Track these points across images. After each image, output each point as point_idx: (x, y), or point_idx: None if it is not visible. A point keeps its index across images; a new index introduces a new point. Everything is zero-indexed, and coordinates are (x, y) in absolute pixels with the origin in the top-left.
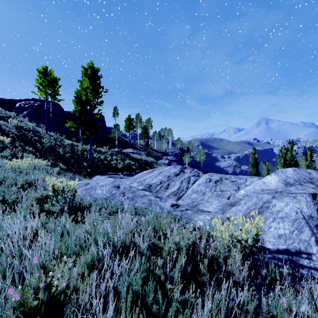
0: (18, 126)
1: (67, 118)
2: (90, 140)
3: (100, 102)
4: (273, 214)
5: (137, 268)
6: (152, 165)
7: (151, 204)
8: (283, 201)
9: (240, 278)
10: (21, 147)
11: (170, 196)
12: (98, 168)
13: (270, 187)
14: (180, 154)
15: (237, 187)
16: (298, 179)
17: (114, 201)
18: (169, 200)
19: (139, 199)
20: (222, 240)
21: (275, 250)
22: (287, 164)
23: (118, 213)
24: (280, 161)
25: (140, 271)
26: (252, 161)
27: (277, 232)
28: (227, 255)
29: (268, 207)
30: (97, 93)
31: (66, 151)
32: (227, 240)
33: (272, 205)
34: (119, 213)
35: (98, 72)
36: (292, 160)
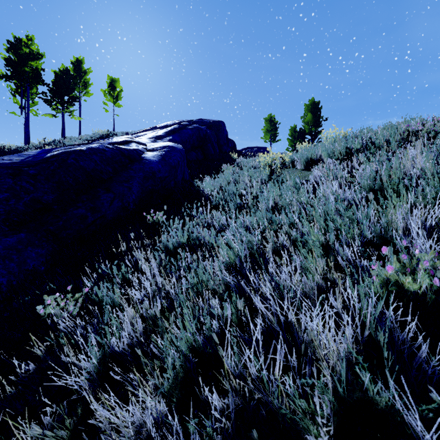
0: None
1: None
2: None
3: (321, 130)
4: None
5: None
6: None
7: None
8: None
9: None
10: None
11: None
12: None
13: None
14: None
15: None
16: None
17: None
18: None
19: None
20: None
21: None
22: None
23: None
24: None
25: None
26: None
27: None
28: None
29: None
30: (318, 123)
31: None
32: None
33: None
34: None
35: (318, 105)
36: None
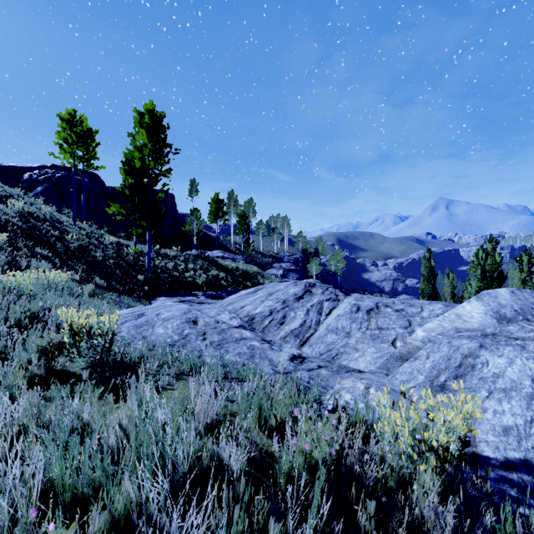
0: (24, 212)
1: (111, 198)
2: (149, 237)
3: (166, 170)
4: (485, 381)
5: (223, 524)
6: (256, 279)
7: (253, 356)
8: (503, 355)
9: (437, 529)
10: (28, 249)
11: (288, 337)
12: (163, 285)
13: (470, 324)
14: (302, 260)
15: (407, 322)
16: (522, 309)
17: (186, 351)
18: (287, 347)
19: (232, 347)
20: (397, 444)
21: (500, 462)
22: (487, 278)
23: (191, 375)
24: (476, 272)
25: (229, 533)
26: (425, 272)
27: (499, 422)
28: (407, 474)
29: (474, 367)
30: (161, 155)
31: (107, 255)
32: (406, 444)
33: (481, 362)
34: (192, 385)
35: (162, 120)
36: (494, 271)
